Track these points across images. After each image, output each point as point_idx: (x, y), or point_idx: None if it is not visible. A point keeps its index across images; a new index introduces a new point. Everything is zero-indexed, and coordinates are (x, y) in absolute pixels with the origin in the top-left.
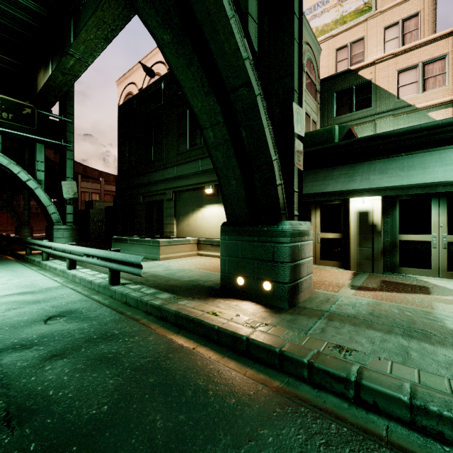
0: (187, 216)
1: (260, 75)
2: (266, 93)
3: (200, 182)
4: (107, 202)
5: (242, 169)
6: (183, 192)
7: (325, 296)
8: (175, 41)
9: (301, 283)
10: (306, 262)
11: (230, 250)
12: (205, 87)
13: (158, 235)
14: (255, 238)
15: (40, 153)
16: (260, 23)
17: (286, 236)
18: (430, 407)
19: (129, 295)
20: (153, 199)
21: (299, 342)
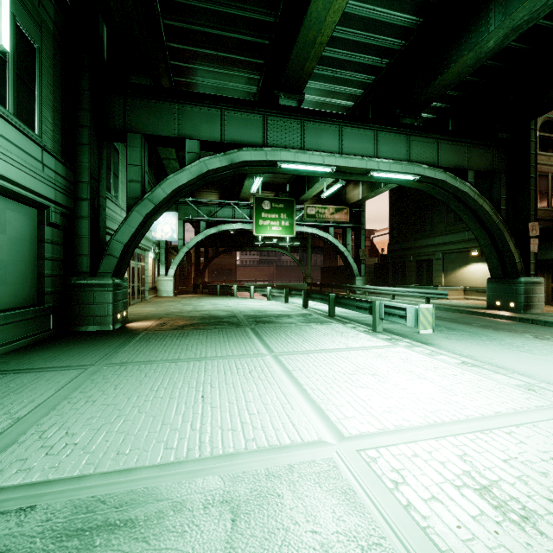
0: (454, 271)
1: (506, 223)
2: (509, 228)
3: (466, 247)
4: (370, 258)
5: (498, 254)
6: (450, 254)
7: (550, 313)
8: (468, 217)
9: (533, 305)
10: (537, 296)
11: (492, 290)
12: (480, 229)
13: (427, 284)
14: (506, 284)
15: (348, 234)
16: (507, 197)
17: (521, 284)
18: (548, 321)
19: (440, 307)
20: (423, 259)
21: (518, 316)
